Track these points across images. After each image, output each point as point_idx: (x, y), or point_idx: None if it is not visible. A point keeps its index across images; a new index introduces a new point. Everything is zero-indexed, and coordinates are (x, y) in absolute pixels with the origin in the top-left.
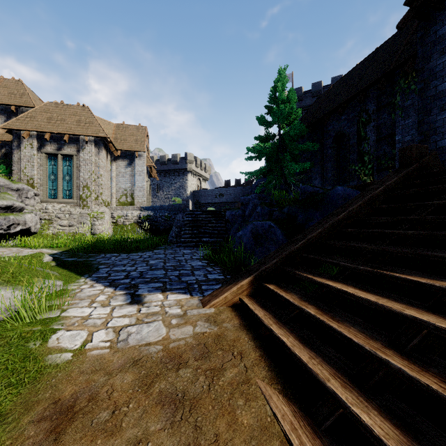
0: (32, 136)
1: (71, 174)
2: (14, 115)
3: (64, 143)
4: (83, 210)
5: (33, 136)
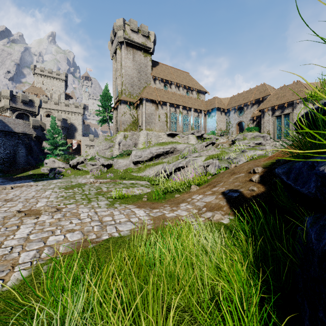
0: (269, 110)
1: (288, 124)
2: (261, 102)
3: (284, 108)
4: None
5: (269, 110)
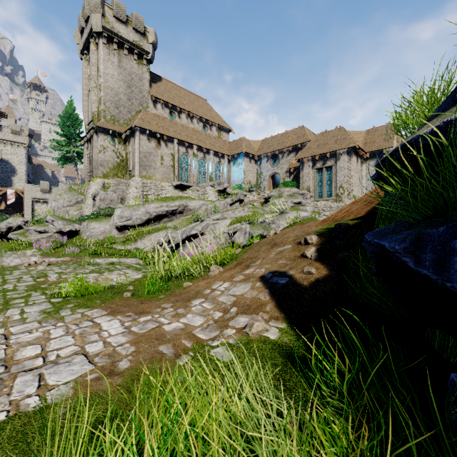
0: (309, 160)
1: (331, 180)
2: (300, 149)
3: (326, 159)
4: (338, 204)
5: (309, 160)
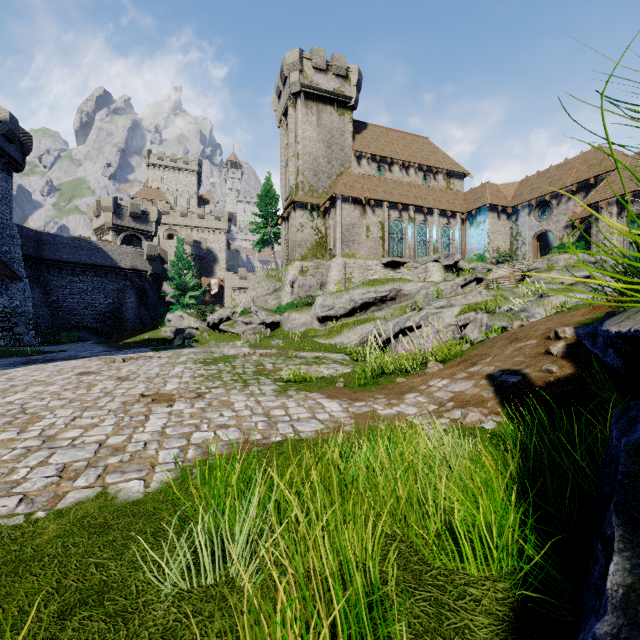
0: (610, 203)
1: None
2: (593, 187)
3: None
4: None
5: (612, 203)
